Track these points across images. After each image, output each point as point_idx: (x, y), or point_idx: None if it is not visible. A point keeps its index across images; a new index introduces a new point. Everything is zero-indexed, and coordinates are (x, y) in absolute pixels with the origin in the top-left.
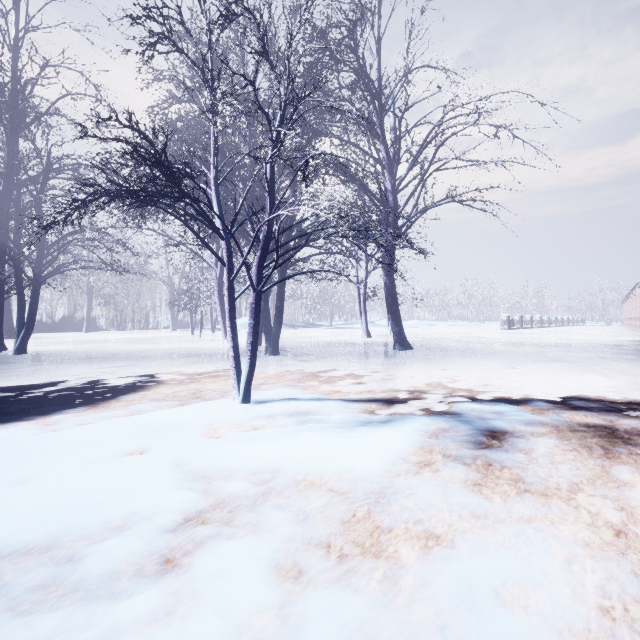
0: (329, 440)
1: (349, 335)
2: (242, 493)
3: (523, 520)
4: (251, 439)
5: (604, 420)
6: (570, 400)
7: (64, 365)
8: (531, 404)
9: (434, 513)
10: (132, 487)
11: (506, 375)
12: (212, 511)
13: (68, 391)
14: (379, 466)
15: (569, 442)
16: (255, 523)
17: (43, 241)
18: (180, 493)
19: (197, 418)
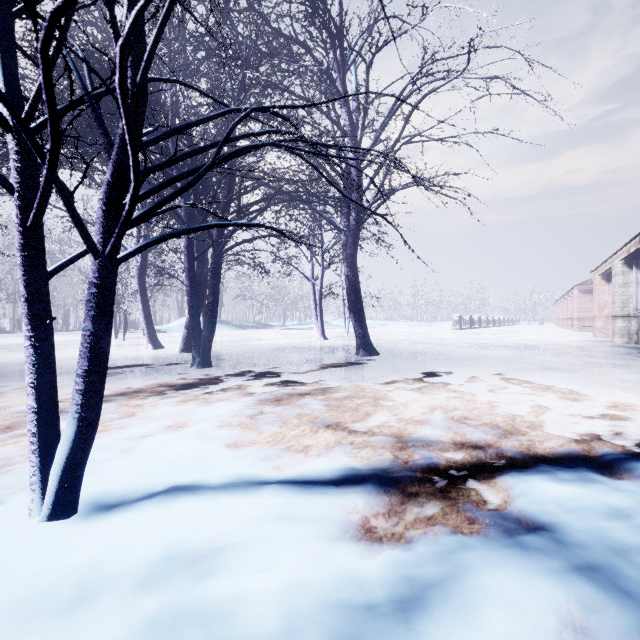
0: None
1: (303, 337)
2: None
3: None
4: None
5: None
6: None
7: None
8: None
9: None
10: None
11: (517, 395)
12: None
13: None
14: None
15: None
16: None
17: None
18: None
19: None
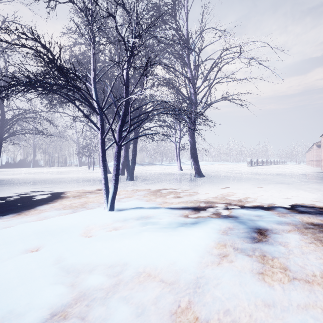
0: (161, 239)
1: (171, 169)
2: (99, 286)
3: (301, 308)
4: (111, 238)
5: (321, 220)
6: (297, 207)
7: (13, 187)
8: (276, 210)
9: (237, 303)
10: (18, 284)
11: (256, 191)
12: (74, 305)
13: (7, 203)
14: (194, 259)
15: (307, 237)
16: (104, 318)
17: (3, 118)
18: (52, 289)
19: (79, 222)
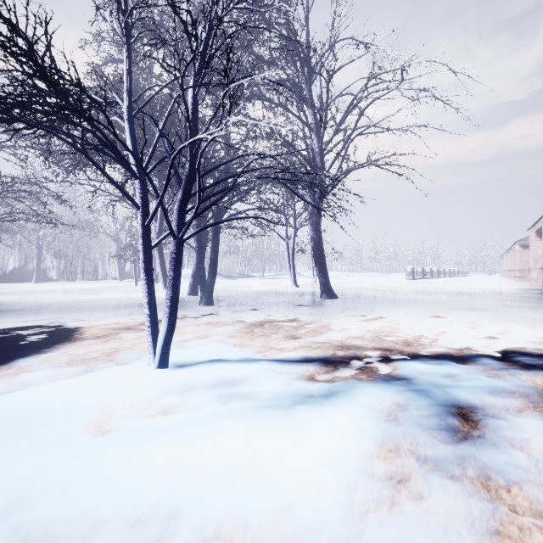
0: (259, 438)
1: (279, 285)
2: None
3: None
4: (149, 440)
5: None
6: (515, 356)
7: None
8: (479, 363)
9: None
10: None
11: (433, 325)
12: None
13: None
14: (334, 494)
15: None
16: None
17: None
18: None
19: (91, 397)
